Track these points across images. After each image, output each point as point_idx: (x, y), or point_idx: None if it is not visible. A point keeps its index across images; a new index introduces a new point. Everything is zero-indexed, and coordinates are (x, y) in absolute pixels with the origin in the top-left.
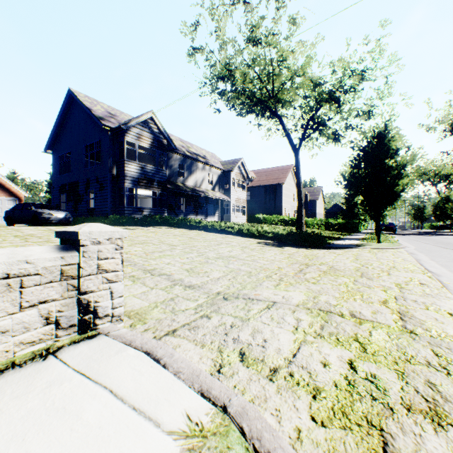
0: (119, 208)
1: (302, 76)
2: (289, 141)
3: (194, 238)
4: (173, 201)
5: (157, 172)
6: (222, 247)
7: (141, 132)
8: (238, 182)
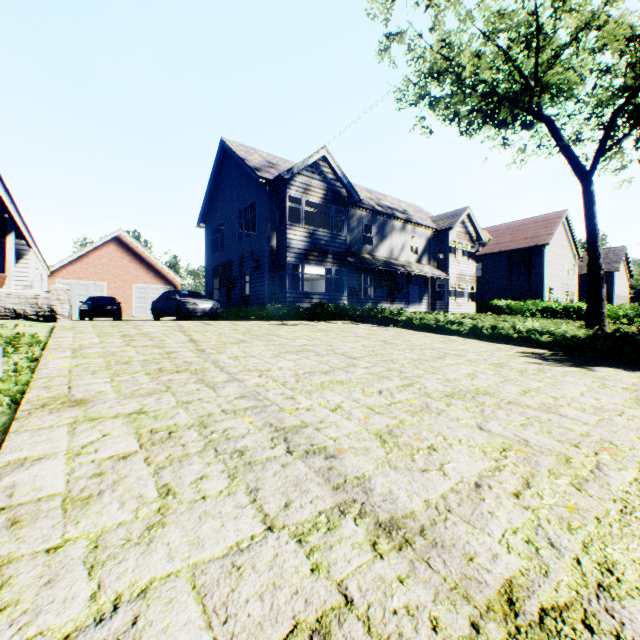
0: (279, 294)
1: (602, 26)
2: (570, 159)
3: (390, 341)
4: (356, 282)
5: (332, 239)
6: (450, 364)
7: (309, 181)
8: (462, 248)
